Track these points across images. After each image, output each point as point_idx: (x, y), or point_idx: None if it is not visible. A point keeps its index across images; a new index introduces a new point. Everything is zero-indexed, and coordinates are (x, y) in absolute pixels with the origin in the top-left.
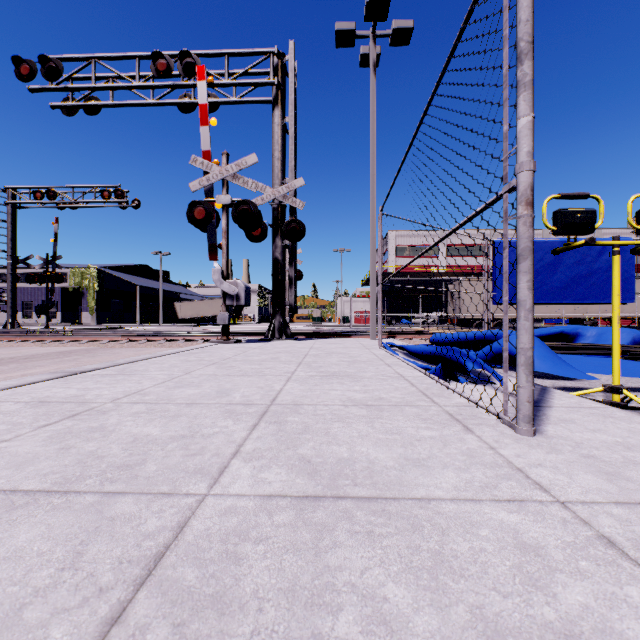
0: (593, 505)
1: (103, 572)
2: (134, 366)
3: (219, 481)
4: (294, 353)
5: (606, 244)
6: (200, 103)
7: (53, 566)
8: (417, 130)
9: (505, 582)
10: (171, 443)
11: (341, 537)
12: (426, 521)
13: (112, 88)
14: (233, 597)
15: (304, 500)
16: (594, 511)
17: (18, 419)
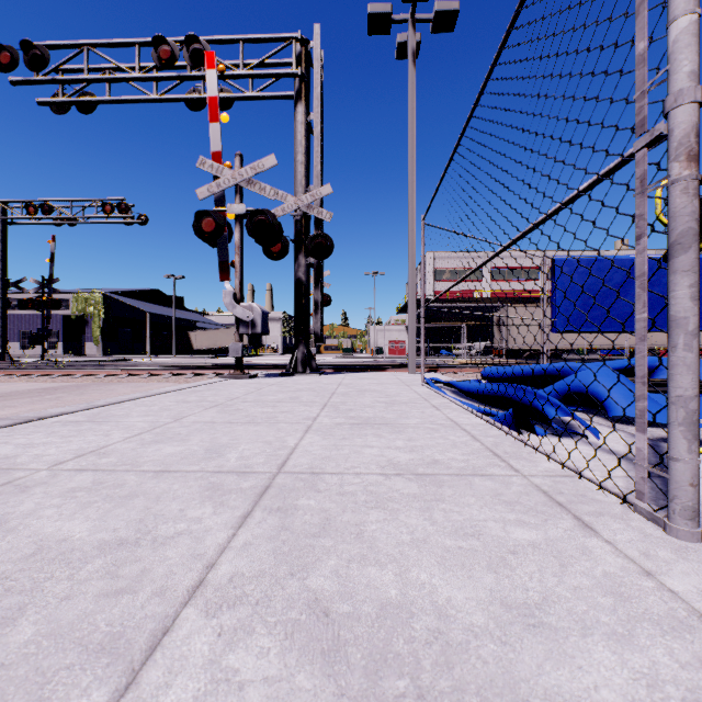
0: None
1: None
2: (114, 409)
3: (137, 681)
4: (319, 391)
5: None
6: (209, 96)
7: None
8: (475, 105)
9: None
10: (93, 560)
11: None
12: None
13: (107, 80)
14: None
15: None
16: None
17: None
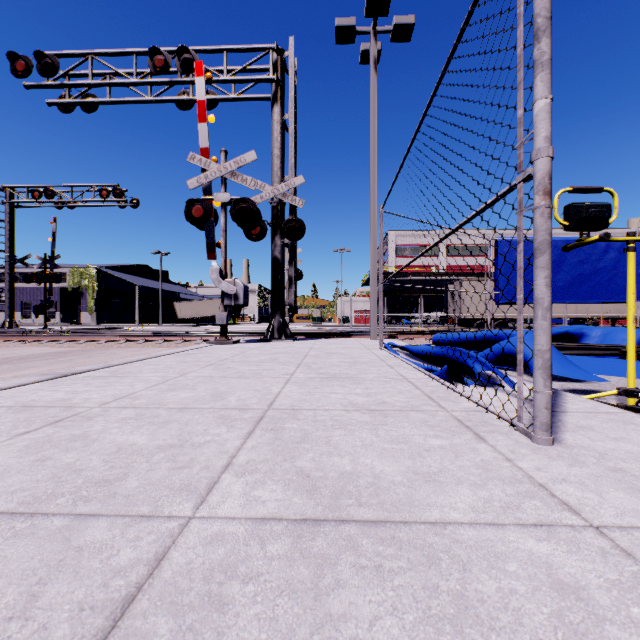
0: (633, 531)
1: (58, 623)
2: (128, 367)
3: (207, 500)
4: (293, 354)
5: (620, 240)
6: (198, 99)
7: None
8: (421, 123)
9: (545, 638)
10: (157, 454)
11: (345, 574)
12: (443, 552)
13: (109, 85)
14: None
15: (302, 524)
16: (635, 539)
17: None
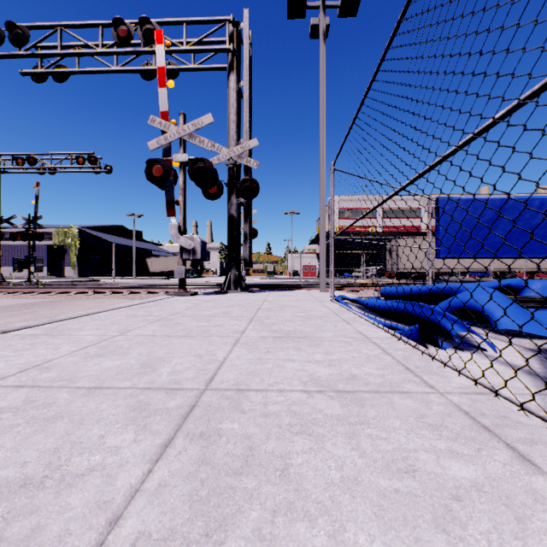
0: None
1: None
2: (71, 323)
3: None
4: (247, 306)
5: None
6: (158, 66)
7: None
8: (381, 61)
9: None
10: None
11: None
12: None
13: (77, 54)
14: None
15: None
16: None
17: None
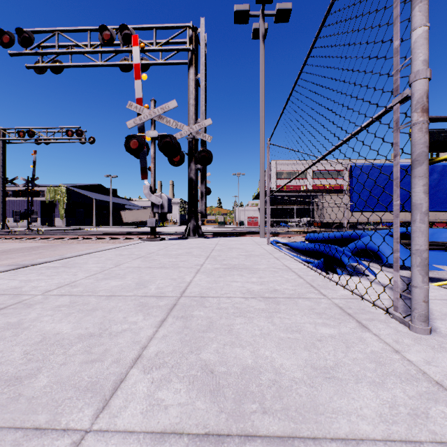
0: None
1: None
2: (77, 259)
3: (109, 405)
4: (203, 248)
5: None
6: (134, 63)
7: None
8: (301, 72)
9: None
10: (76, 344)
11: None
12: None
13: (70, 53)
14: None
15: (204, 442)
16: None
17: None
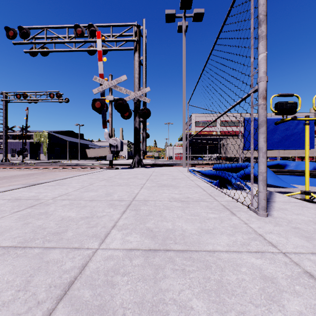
0: (300, 254)
1: (40, 292)
2: (64, 181)
3: (104, 241)
4: (145, 174)
5: (302, 119)
6: (98, 50)
7: (14, 289)
8: (206, 62)
9: (256, 298)
10: (81, 221)
11: (168, 272)
12: (213, 263)
13: (54, 42)
14: (109, 307)
15: (149, 251)
16: (301, 258)
17: (3, 208)
